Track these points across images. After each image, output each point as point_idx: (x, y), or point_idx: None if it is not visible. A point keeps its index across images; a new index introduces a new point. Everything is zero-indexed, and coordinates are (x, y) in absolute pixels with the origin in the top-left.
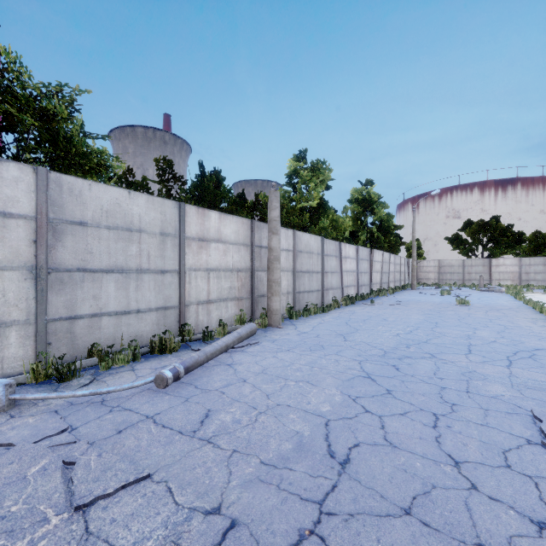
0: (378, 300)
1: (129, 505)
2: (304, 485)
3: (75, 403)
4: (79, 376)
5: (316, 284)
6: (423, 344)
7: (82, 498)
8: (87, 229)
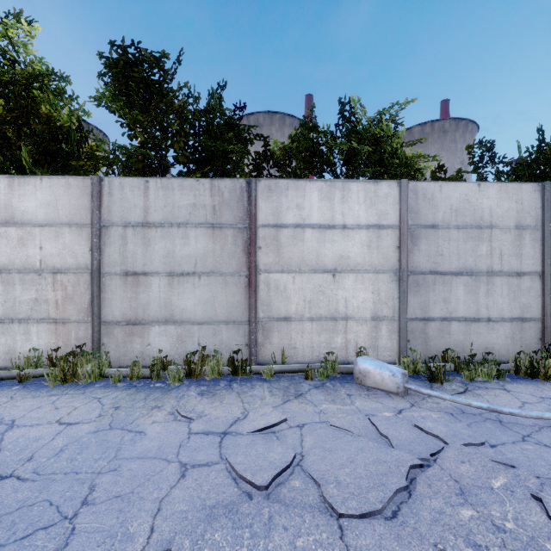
0: None
1: None
2: None
3: (465, 411)
4: (448, 381)
5: None
6: None
7: None
8: (437, 231)
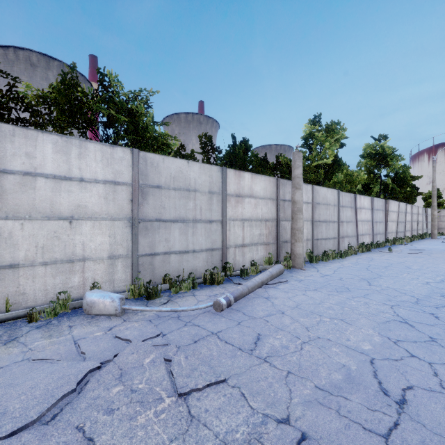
0: (395, 248)
1: (215, 400)
2: (363, 416)
3: (161, 316)
4: (160, 297)
5: (333, 232)
6: None
7: (182, 388)
8: (161, 190)
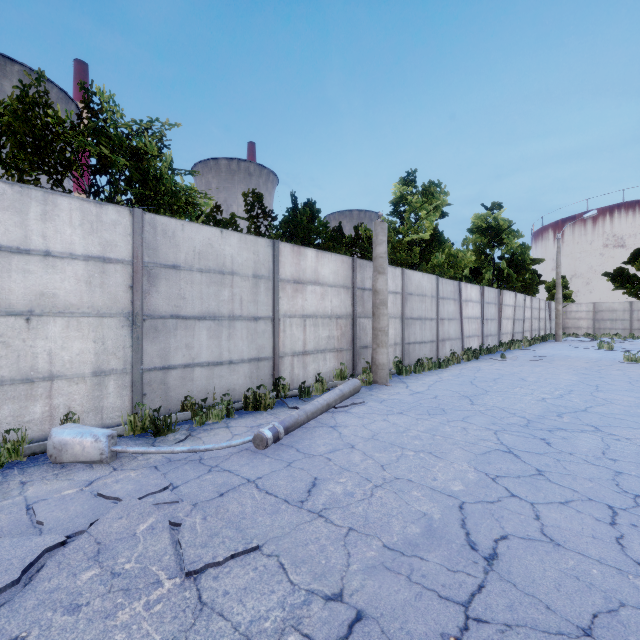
0: (510, 355)
1: (240, 578)
2: (441, 580)
3: (173, 459)
4: (175, 431)
5: (430, 334)
6: (581, 413)
7: (192, 564)
8: (180, 272)
